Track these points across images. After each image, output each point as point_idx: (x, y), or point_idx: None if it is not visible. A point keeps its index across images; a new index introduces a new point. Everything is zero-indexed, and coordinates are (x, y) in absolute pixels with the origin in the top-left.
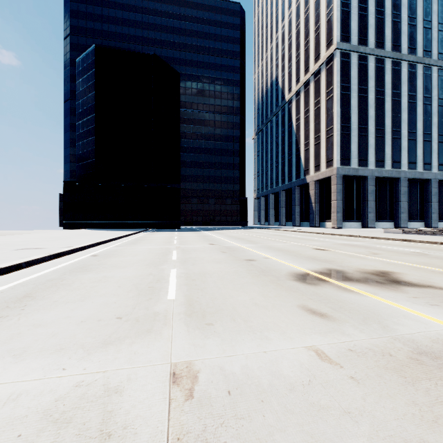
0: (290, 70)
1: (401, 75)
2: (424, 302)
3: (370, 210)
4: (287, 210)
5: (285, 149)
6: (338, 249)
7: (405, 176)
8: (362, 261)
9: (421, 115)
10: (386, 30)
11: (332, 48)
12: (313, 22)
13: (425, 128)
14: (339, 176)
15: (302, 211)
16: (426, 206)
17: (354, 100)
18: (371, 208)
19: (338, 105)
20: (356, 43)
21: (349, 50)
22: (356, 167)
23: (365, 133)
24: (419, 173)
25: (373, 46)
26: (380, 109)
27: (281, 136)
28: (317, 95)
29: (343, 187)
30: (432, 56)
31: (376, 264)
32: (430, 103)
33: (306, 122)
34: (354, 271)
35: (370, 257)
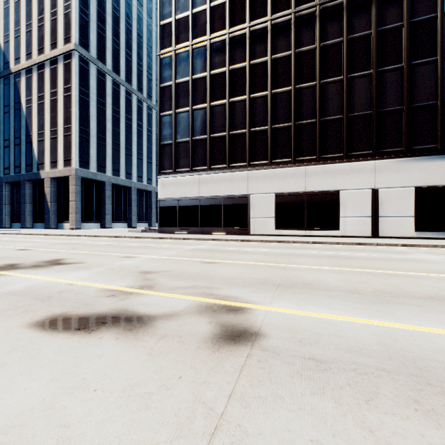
0: (18, 36)
1: (132, 105)
2: (56, 271)
3: (108, 212)
4: (14, 208)
5: (10, 131)
6: (45, 248)
7: (135, 186)
8: (52, 255)
9: (146, 142)
10: (121, 61)
11: (71, 45)
12: (49, 2)
13: (148, 152)
14: (78, 177)
15: (35, 210)
16: (149, 211)
17: (94, 108)
18: (109, 210)
19: (76, 106)
20: (96, 57)
21: (89, 59)
22: (96, 171)
23: (103, 143)
24: (144, 185)
25: (111, 68)
26: (116, 125)
27: (4, 113)
28: (54, 85)
29: (83, 188)
30: (153, 101)
31: (62, 255)
32: (151, 135)
33: (41, 110)
34: (32, 262)
35: (65, 251)
